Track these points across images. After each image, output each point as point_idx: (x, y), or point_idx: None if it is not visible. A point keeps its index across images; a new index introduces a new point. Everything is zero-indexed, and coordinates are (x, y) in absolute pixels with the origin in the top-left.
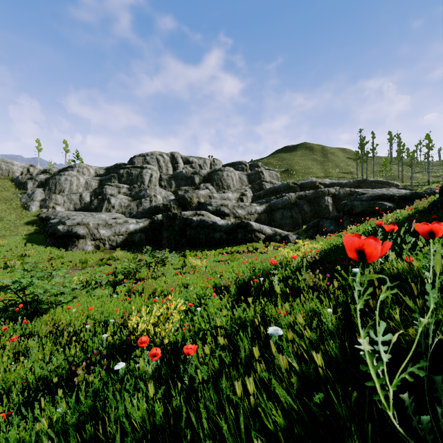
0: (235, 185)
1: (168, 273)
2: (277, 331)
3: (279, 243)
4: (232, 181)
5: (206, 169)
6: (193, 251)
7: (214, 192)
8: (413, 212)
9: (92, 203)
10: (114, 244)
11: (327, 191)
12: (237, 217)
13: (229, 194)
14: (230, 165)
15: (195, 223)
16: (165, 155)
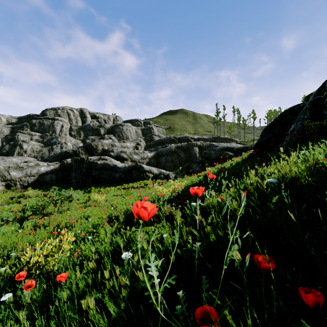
0: (132, 136)
1: (73, 207)
2: (127, 255)
3: (163, 180)
4: (130, 134)
5: (110, 124)
6: (97, 188)
7: (116, 141)
8: (241, 160)
9: (3, 148)
10: (25, 184)
11: (195, 143)
12: (133, 161)
13: (127, 143)
14: (128, 121)
15: (99, 165)
16: (75, 110)
